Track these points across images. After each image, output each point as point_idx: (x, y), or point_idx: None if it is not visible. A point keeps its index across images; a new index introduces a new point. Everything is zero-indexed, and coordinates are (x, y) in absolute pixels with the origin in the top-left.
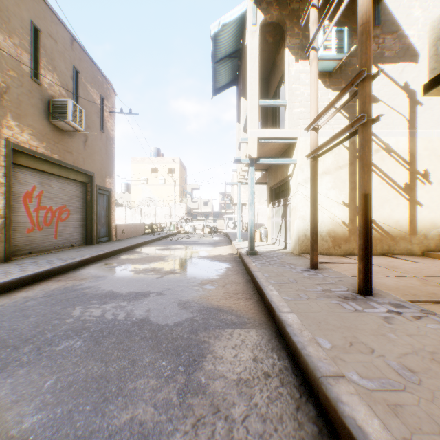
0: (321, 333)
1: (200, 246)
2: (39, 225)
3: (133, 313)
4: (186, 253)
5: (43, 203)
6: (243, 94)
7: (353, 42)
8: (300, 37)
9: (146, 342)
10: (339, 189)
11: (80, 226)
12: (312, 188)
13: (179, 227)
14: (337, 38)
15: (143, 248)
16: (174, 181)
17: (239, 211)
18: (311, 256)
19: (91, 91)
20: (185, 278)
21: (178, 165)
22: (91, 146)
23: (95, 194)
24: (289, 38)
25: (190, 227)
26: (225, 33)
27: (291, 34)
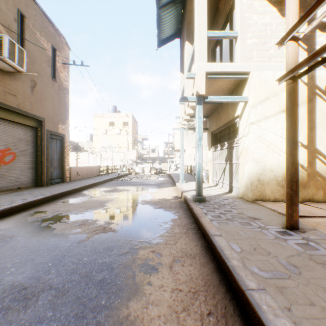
0: None
1: (146, 187)
2: None
3: None
4: (130, 196)
5: None
6: (187, 38)
7: None
8: None
9: None
10: None
11: (29, 169)
12: (290, 119)
13: (130, 168)
14: None
15: (91, 190)
16: (127, 132)
17: (182, 155)
18: (287, 212)
19: (40, 40)
20: (117, 242)
21: (131, 119)
22: (40, 92)
23: (46, 139)
24: None
25: (140, 169)
26: None
27: None
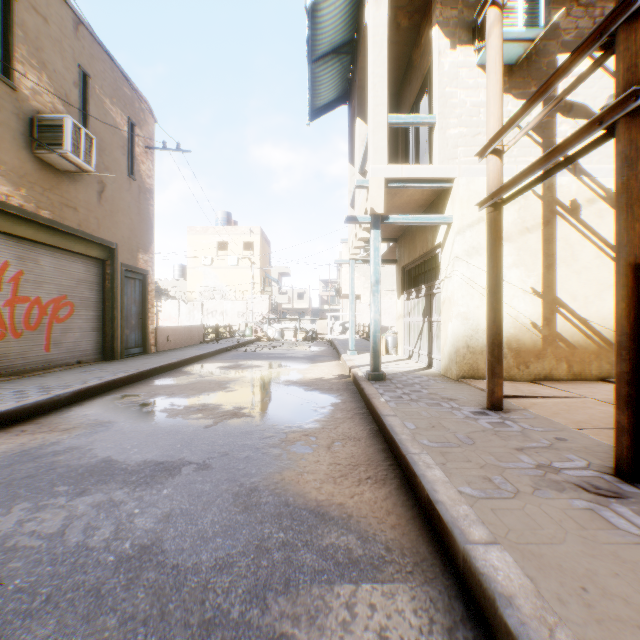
0: (608, 638)
1: (289, 362)
2: (15, 328)
3: (131, 526)
4: (265, 375)
5: (24, 292)
6: (360, 113)
7: (549, 15)
8: (458, 6)
9: (130, 638)
10: (527, 267)
11: (92, 330)
12: (491, 260)
13: (258, 330)
14: (526, 2)
15: (196, 366)
16: (251, 262)
17: (352, 306)
18: (488, 387)
19: (111, 111)
20: (257, 426)
21: (258, 237)
22: (111, 199)
23: (120, 279)
24: (440, 7)
25: (276, 332)
26: (331, 5)
27: (443, 0)
